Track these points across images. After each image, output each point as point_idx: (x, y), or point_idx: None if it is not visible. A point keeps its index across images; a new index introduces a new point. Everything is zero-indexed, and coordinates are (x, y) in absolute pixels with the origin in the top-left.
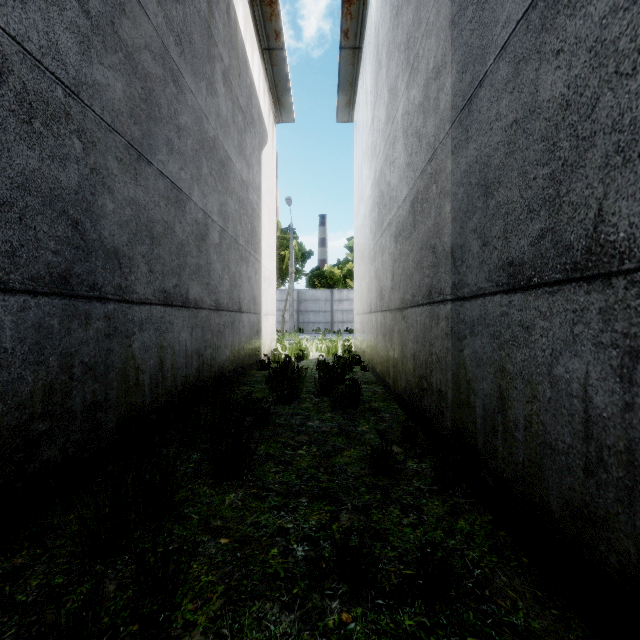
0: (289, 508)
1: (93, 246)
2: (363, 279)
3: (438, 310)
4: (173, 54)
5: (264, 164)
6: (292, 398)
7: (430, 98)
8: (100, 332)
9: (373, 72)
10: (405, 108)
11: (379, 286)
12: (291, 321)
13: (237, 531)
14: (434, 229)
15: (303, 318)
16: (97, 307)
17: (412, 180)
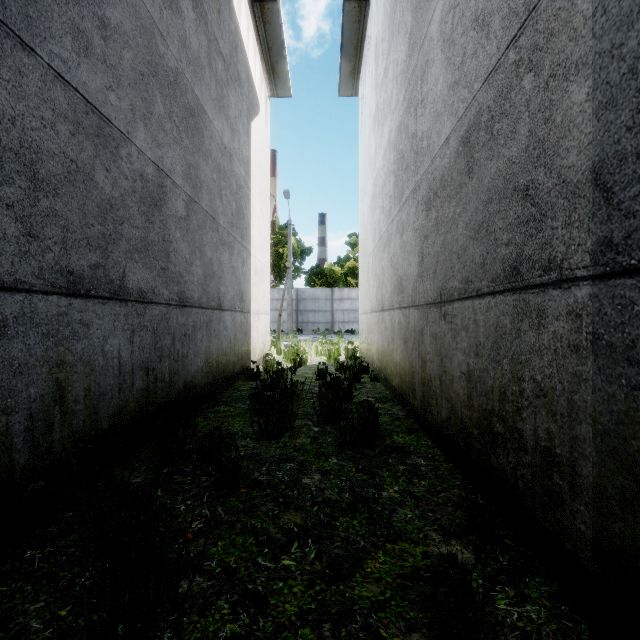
0: None
1: None
2: (371, 271)
3: (542, 300)
4: None
5: (255, 137)
6: (281, 430)
7: None
8: None
9: (386, 11)
10: (448, 4)
11: (396, 276)
12: (289, 321)
13: None
14: (528, 154)
15: (302, 318)
16: None
17: (464, 102)
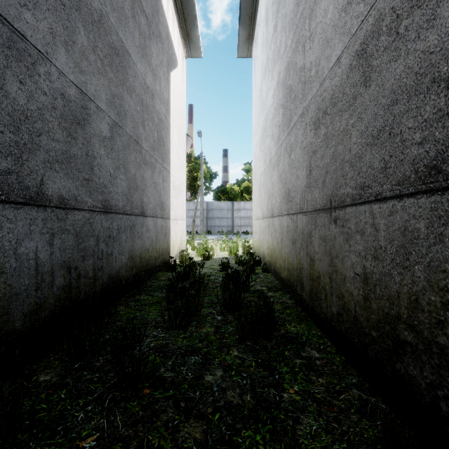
0: None
1: None
2: (263, 187)
3: None
4: None
5: (173, 84)
6: (188, 321)
7: None
8: None
9: None
10: None
11: (285, 188)
12: (201, 225)
13: None
14: None
15: (211, 223)
16: None
17: (359, 16)
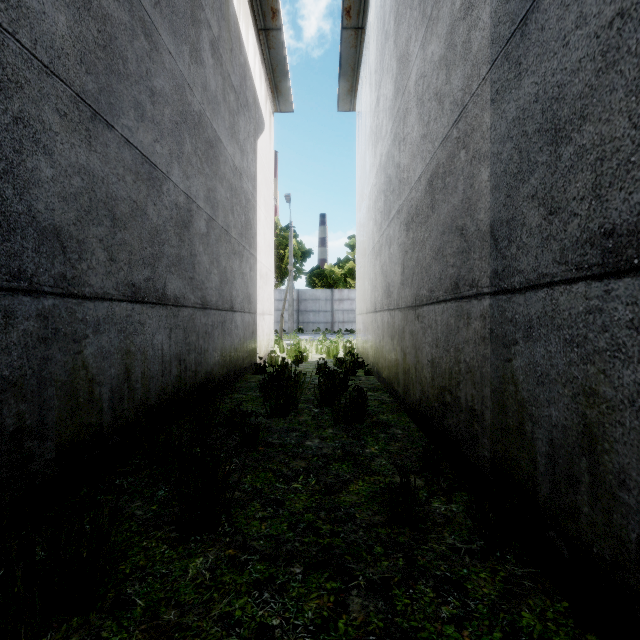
0: (276, 585)
1: (18, 221)
2: (366, 276)
3: (469, 307)
4: (144, 2)
5: (260, 153)
6: (288, 410)
7: (456, 44)
8: (30, 335)
9: (378, 48)
10: (420, 71)
11: (386, 282)
12: (290, 321)
13: (196, 634)
14: (463, 206)
15: (303, 318)
16: (25, 302)
17: (430, 153)
